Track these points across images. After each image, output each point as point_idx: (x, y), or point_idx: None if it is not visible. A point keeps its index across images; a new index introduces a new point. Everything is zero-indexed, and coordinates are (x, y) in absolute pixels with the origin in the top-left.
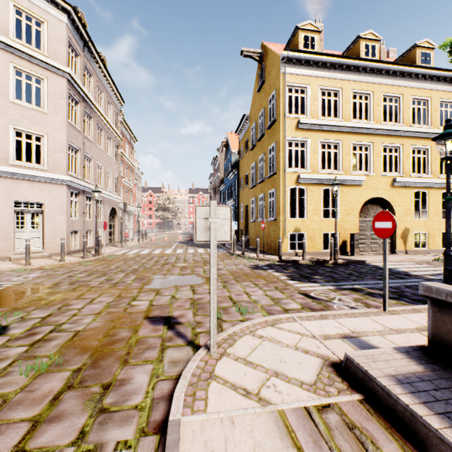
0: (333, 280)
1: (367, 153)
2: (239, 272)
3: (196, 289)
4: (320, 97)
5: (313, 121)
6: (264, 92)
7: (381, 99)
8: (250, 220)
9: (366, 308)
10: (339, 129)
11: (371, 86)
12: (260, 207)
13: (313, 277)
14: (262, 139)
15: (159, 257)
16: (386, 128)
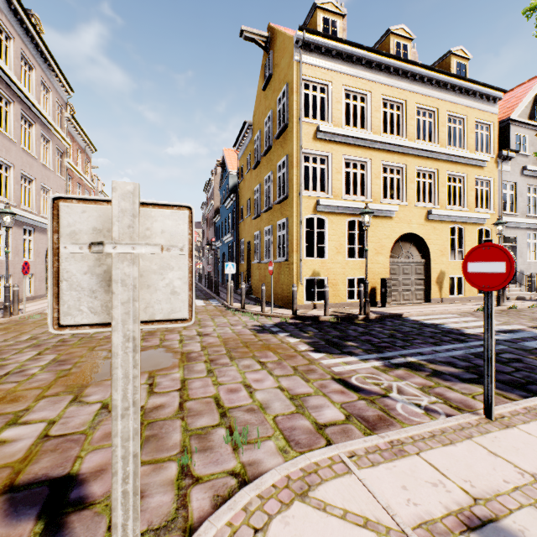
0: (375, 349)
1: (399, 177)
2: (235, 340)
3: (157, 383)
4: (344, 100)
5: (337, 130)
6: (272, 90)
7: (414, 111)
8: (253, 261)
9: (448, 408)
10: (367, 144)
11: (403, 94)
12: (266, 243)
13: (345, 344)
14: (269, 153)
15: None
16: (421, 147)
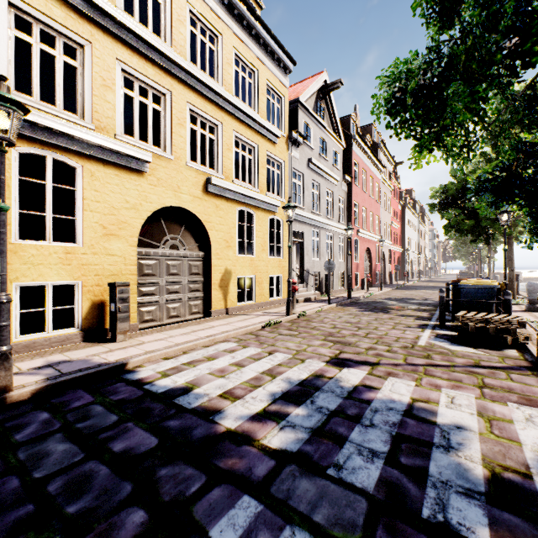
0: None
1: (160, 110)
2: None
3: None
4: None
5: None
6: None
7: (186, 13)
8: None
9: None
10: (80, 4)
11: None
12: None
13: None
14: None
15: None
16: (195, 73)
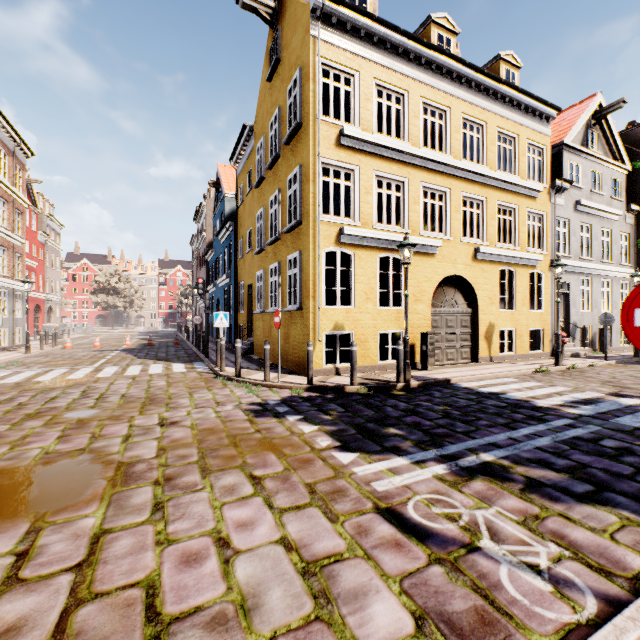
0: (430, 440)
1: (442, 205)
2: (218, 433)
3: (38, 549)
4: (375, 99)
5: (366, 136)
6: (280, 80)
7: (460, 122)
8: (255, 310)
9: (589, 573)
10: (404, 158)
11: (447, 99)
12: (272, 286)
13: (385, 432)
14: (276, 164)
15: (38, 392)
16: (468, 168)
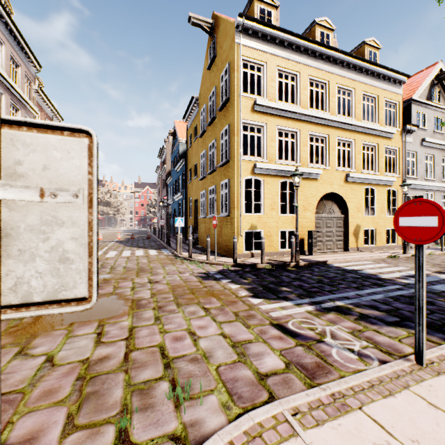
0: (307, 294)
1: (323, 146)
2: (183, 287)
3: (106, 332)
4: (277, 79)
5: (271, 104)
6: (215, 69)
7: (335, 90)
8: (199, 216)
9: (380, 353)
10: (297, 116)
11: (327, 75)
12: (210, 201)
13: (280, 289)
14: (213, 123)
15: None
16: (341, 120)
